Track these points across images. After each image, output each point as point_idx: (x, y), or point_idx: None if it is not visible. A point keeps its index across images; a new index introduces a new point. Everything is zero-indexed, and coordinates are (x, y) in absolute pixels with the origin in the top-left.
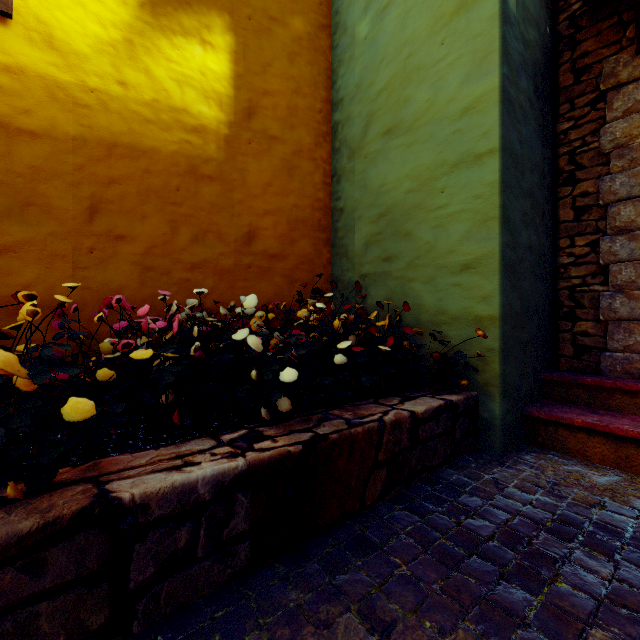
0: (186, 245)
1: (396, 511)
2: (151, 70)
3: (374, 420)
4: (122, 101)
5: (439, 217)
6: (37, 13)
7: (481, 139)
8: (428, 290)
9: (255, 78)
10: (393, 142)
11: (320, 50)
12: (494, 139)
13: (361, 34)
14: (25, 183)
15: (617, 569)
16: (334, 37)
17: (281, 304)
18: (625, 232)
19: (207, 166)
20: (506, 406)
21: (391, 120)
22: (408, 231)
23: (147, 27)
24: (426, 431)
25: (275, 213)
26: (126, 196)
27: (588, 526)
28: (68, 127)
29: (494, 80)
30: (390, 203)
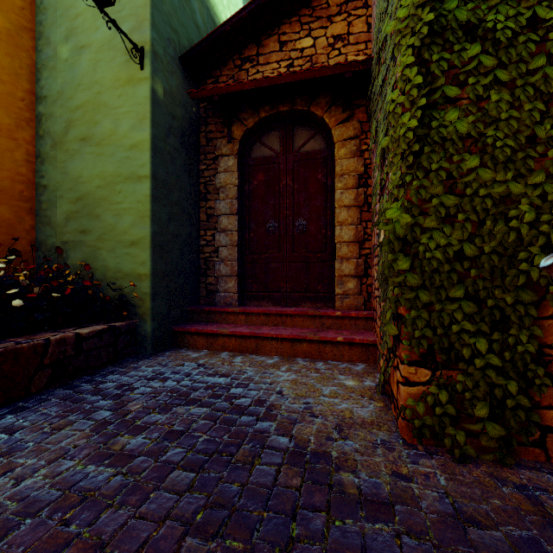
0: None
1: (56, 391)
2: None
3: (41, 339)
4: None
5: (118, 209)
6: None
7: (141, 167)
8: (111, 256)
9: None
10: (88, 148)
11: (22, 47)
12: (147, 170)
13: (63, 55)
14: None
15: (164, 384)
16: (38, 42)
17: None
18: (225, 231)
19: None
20: (155, 326)
21: (86, 132)
22: (98, 214)
23: None
24: (90, 344)
25: None
26: None
27: (168, 373)
28: None
29: (147, 135)
30: (85, 191)
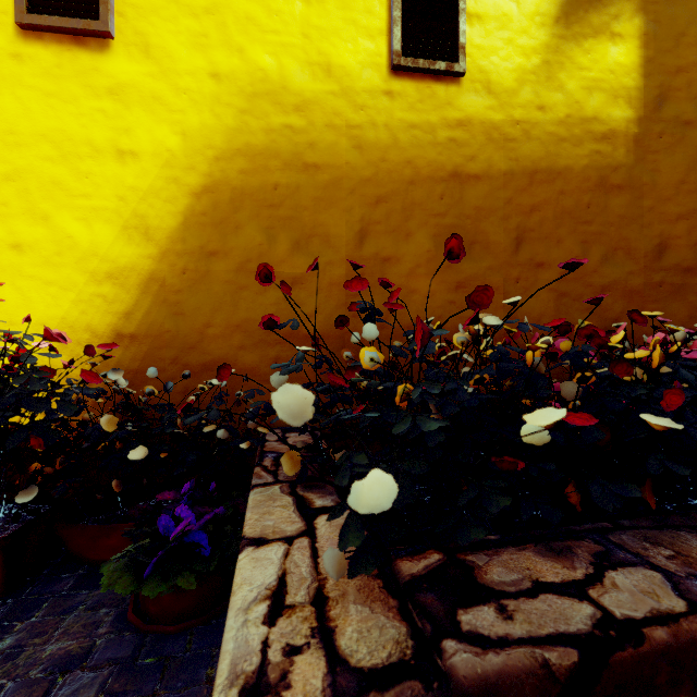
0: (595, 266)
1: None
2: (564, 85)
3: None
4: (540, 126)
5: None
6: (479, 65)
7: None
8: None
9: (666, 57)
10: None
11: None
12: None
13: None
14: (471, 224)
15: None
16: None
17: (696, 329)
18: None
19: (615, 175)
20: None
21: None
22: None
23: (561, 41)
24: None
25: (689, 216)
26: (543, 222)
27: None
28: (500, 164)
29: None
30: None
